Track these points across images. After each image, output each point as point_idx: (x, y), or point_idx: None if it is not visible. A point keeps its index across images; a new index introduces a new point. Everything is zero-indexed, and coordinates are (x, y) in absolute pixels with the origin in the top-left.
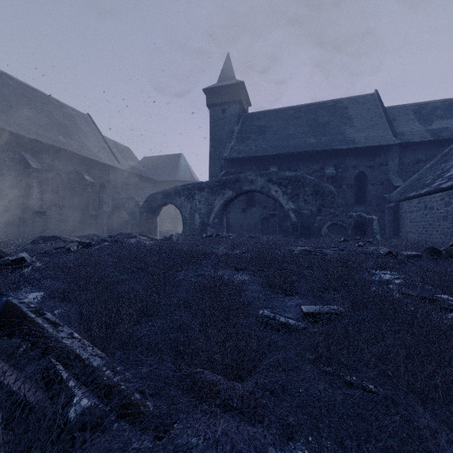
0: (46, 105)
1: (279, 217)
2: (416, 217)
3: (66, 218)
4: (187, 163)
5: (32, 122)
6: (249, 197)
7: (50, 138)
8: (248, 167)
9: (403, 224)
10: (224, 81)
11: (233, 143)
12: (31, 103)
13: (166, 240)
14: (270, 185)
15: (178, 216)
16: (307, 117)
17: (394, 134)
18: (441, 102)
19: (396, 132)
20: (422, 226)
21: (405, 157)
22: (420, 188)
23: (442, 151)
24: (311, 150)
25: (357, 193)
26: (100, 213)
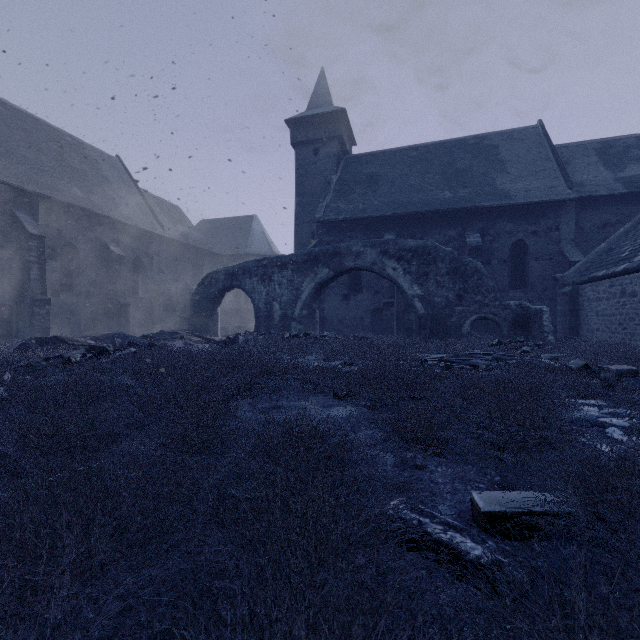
0: (54, 142)
1: (398, 308)
2: (607, 308)
3: (82, 309)
4: (262, 228)
5: (31, 166)
6: (353, 278)
7: (58, 190)
8: (351, 234)
9: (584, 317)
10: (317, 109)
11: (330, 198)
12: (31, 139)
13: (229, 342)
14: (384, 259)
15: (250, 306)
16: (438, 161)
17: (569, 185)
18: (637, 138)
19: (571, 182)
20: (618, 322)
21: (586, 218)
22: (612, 264)
23: (639, 209)
24: (445, 208)
25: (514, 272)
26: (135, 301)
